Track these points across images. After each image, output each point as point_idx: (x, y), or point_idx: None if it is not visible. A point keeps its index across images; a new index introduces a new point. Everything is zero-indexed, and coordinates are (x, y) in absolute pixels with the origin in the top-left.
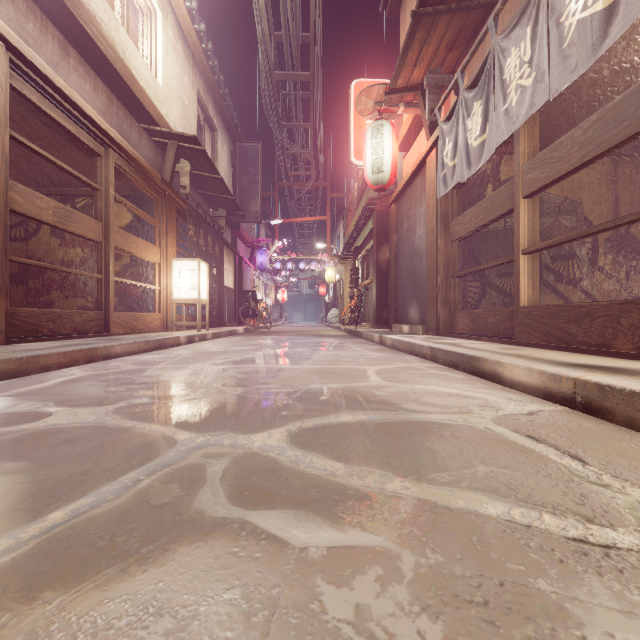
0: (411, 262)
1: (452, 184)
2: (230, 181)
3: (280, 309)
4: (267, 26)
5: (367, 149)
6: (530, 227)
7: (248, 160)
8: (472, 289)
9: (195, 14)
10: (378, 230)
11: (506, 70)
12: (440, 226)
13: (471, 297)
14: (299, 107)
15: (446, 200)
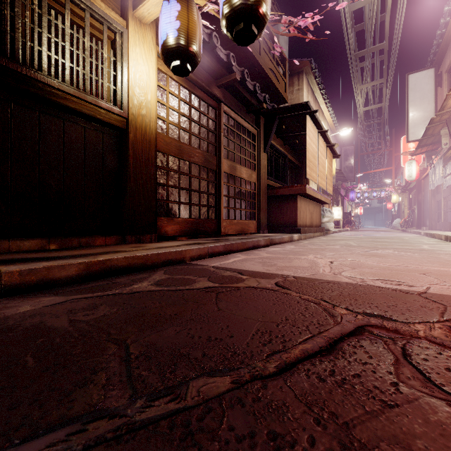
0: (427, 204)
1: (431, 188)
2: (339, 165)
3: (359, 219)
4: (363, 116)
5: (405, 170)
6: (445, 204)
7: (347, 154)
8: (448, 215)
9: (336, 123)
10: (418, 186)
11: (436, 171)
12: (432, 196)
13: (447, 218)
14: (375, 126)
15: (434, 188)
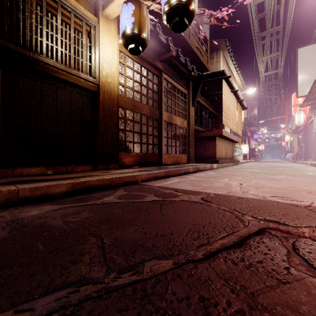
0: (312, 143)
1: (315, 131)
2: (246, 114)
3: (261, 153)
4: (264, 79)
5: (295, 117)
6: None
7: (252, 106)
8: None
9: (244, 85)
10: (305, 129)
11: None
12: (315, 137)
13: None
14: (273, 86)
15: None
